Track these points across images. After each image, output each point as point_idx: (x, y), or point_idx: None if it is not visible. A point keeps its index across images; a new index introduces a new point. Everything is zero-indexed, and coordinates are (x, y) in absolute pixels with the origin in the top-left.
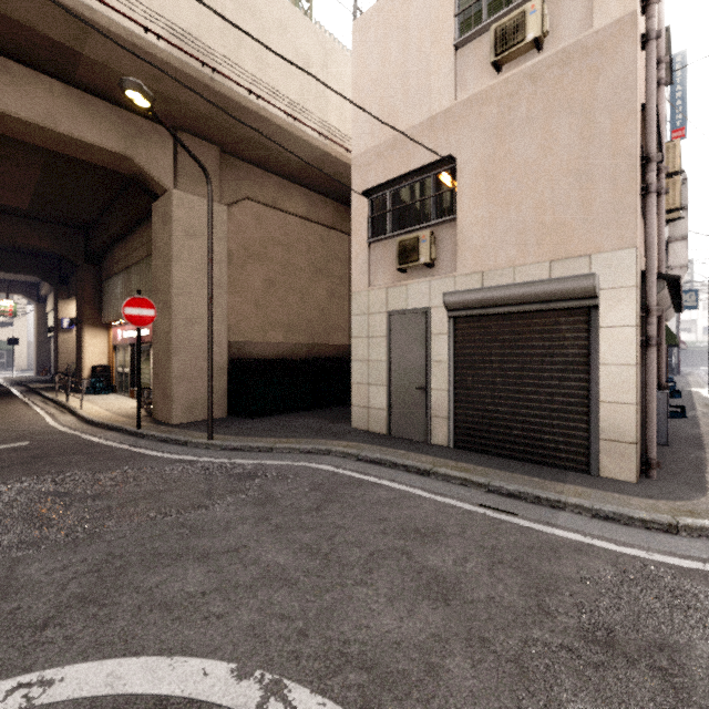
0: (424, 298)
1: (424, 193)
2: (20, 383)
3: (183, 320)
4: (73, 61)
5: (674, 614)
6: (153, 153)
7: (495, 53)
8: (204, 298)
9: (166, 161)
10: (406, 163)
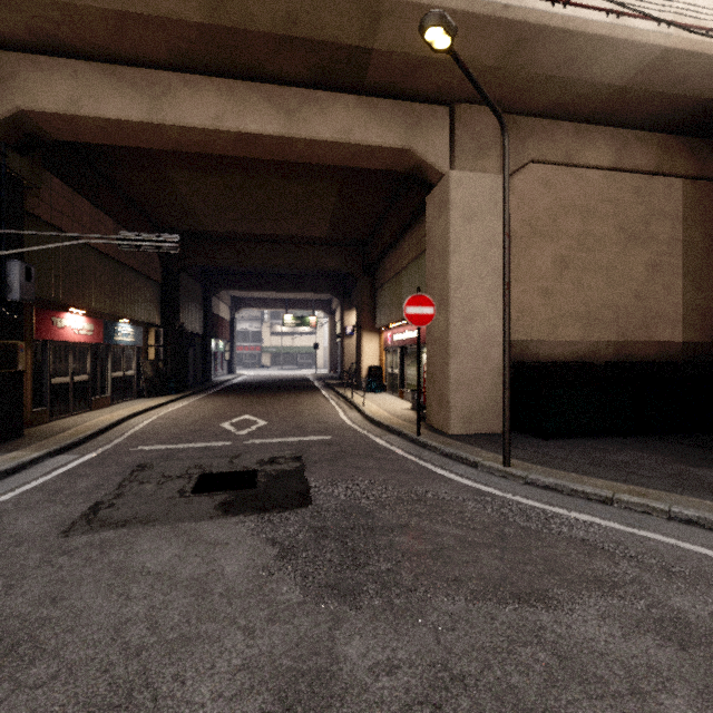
0: None
1: None
2: (320, 379)
3: (460, 317)
4: (364, 63)
5: None
6: (430, 138)
7: None
8: (483, 290)
9: (443, 142)
10: None
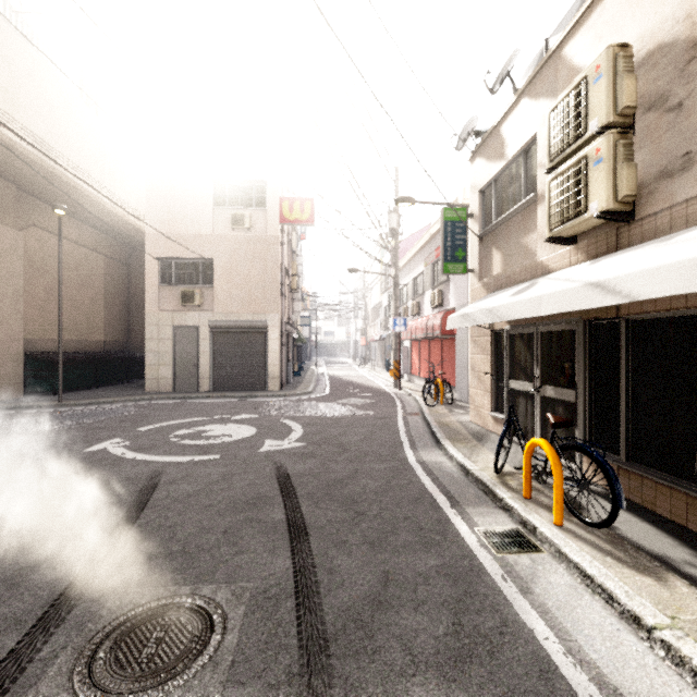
0: (197, 321)
1: (196, 269)
2: None
3: None
4: None
5: (282, 404)
6: None
7: (232, 224)
8: (7, 304)
9: None
10: (185, 251)
